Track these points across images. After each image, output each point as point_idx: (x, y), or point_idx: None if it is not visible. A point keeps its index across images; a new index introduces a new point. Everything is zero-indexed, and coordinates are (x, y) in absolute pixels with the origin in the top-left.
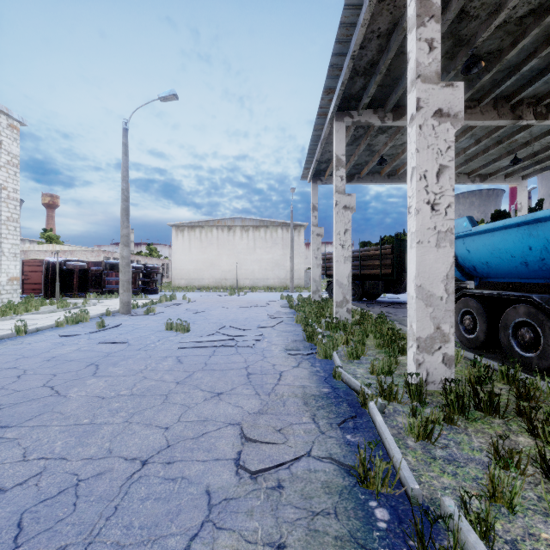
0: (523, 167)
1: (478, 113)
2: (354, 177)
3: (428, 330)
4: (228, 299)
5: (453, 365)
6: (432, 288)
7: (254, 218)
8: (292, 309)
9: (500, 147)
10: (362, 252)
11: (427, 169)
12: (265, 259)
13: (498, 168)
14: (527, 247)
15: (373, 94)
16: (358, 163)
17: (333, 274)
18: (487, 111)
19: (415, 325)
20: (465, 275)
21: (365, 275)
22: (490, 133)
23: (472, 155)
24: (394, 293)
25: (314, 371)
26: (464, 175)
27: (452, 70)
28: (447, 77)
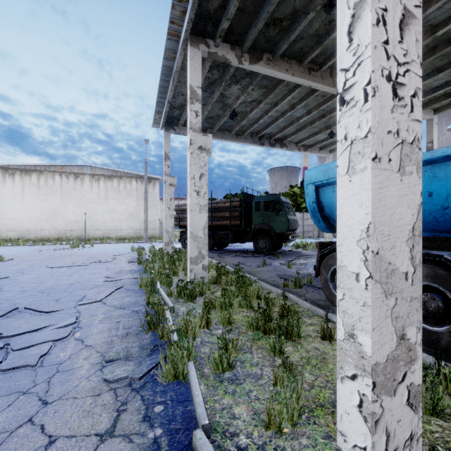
0: (332, 142)
1: (319, 76)
2: (206, 131)
3: (389, 345)
4: (65, 254)
5: (421, 403)
6: (395, 256)
7: (106, 168)
8: (141, 265)
9: (322, 121)
10: (213, 204)
11: (387, 7)
12: (119, 210)
13: (316, 141)
14: (425, 192)
15: (232, 22)
16: (211, 116)
17: (186, 225)
18: (326, 77)
19: (368, 338)
20: (329, 227)
21: (216, 226)
22: (319, 105)
23: (301, 126)
24: (241, 242)
25: (146, 450)
26: (293, 144)
27: (312, 10)
28: (305, 19)
